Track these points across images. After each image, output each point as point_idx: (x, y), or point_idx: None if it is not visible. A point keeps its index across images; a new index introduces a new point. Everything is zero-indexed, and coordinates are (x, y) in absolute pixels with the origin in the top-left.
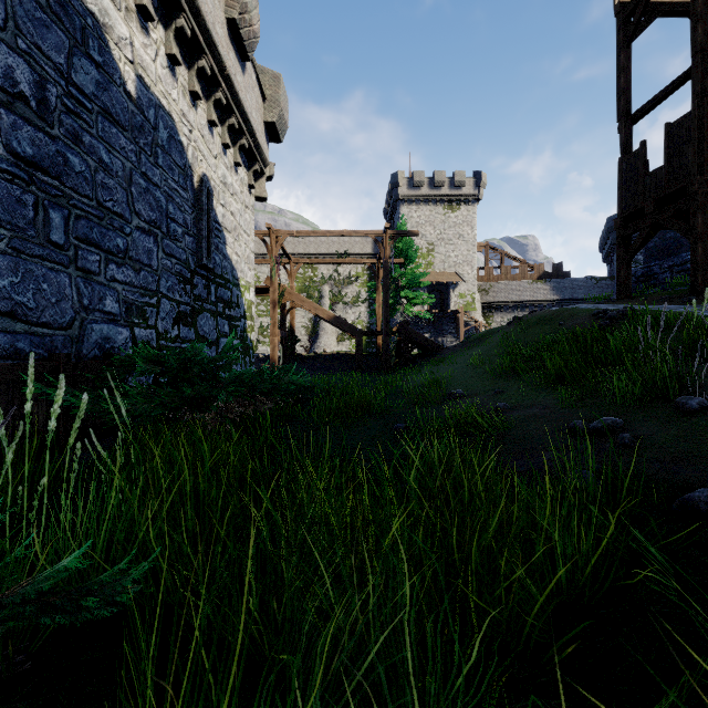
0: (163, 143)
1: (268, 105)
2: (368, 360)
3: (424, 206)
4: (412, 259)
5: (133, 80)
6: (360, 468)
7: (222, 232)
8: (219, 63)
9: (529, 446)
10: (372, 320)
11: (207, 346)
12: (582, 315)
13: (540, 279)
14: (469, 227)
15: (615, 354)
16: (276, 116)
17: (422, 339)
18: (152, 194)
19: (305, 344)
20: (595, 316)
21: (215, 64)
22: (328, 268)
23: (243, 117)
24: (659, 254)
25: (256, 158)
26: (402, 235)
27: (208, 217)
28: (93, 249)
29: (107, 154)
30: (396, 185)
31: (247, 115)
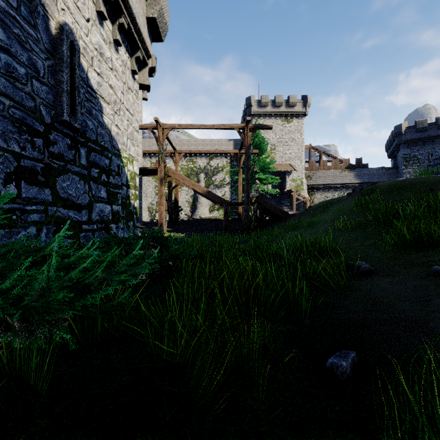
0: None
1: (149, 3)
2: (233, 223)
3: (268, 119)
4: (263, 151)
5: None
6: None
7: (98, 100)
8: None
9: None
10: (233, 197)
11: (73, 210)
12: None
13: (347, 169)
14: (299, 133)
15: None
16: (156, 12)
17: (273, 208)
18: None
19: (188, 213)
20: None
21: None
22: (203, 161)
23: None
24: None
25: (137, 45)
26: (259, 127)
27: (73, 73)
28: None
29: None
30: (249, 105)
31: None
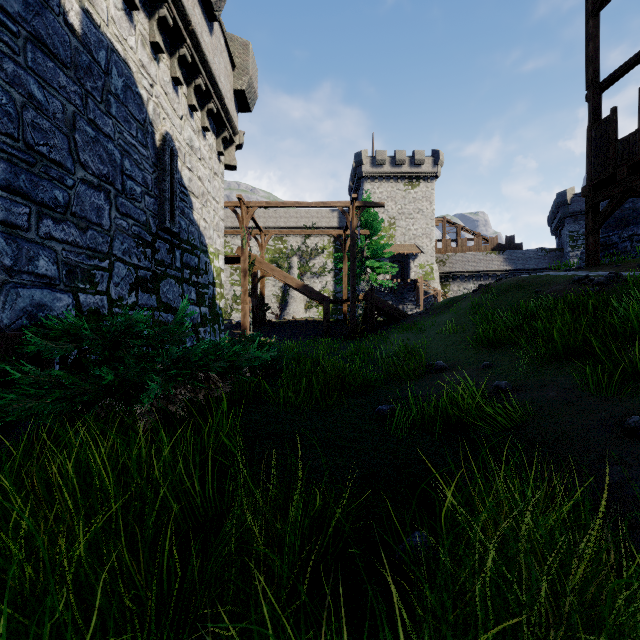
0: (117, 91)
1: (237, 73)
2: (335, 326)
3: (386, 183)
4: (376, 230)
5: (77, 12)
6: (344, 486)
7: (189, 197)
8: (183, 16)
9: (572, 451)
10: (337, 289)
11: (171, 314)
12: (559, 282)
13: (494, 250)
14: (428, 202)
15: (637, 324)
16: (245, 84)
17: (387, 306)
18: (102, 145)
19: (276, 311)
20: (576, 283)
21: (178, 17)
22: (296, 240)
23: (211, 80)
24: (618, 225)
25: (225, 125)
26: (368, 205)
27: (172, 178)
28: (19, 199)
29: (41, 90)
30: (360, 163)
31: (214, 78)
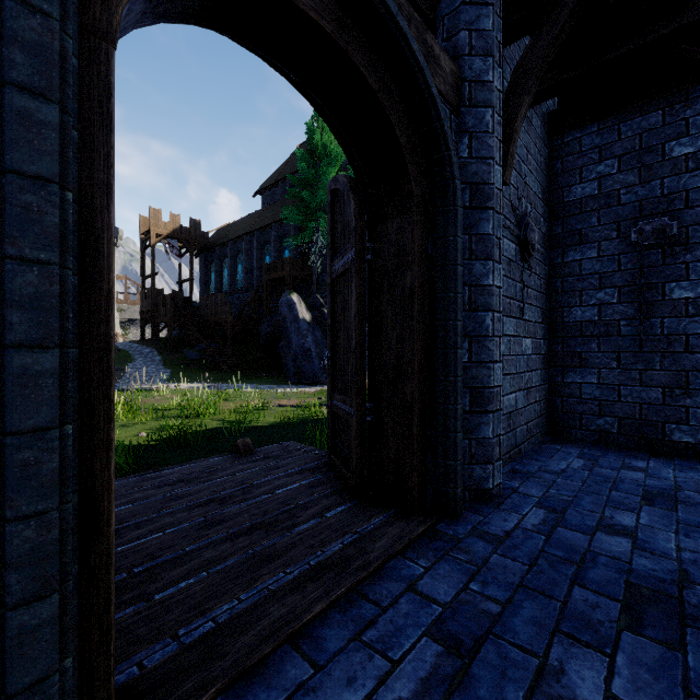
0: None
1: None
2: None
3: None
4: None
5: None
6: None
7: None
8: None
9: None
10: None
11: None
12: None
13: None
14: None
15: None
16: None
17: None
18: None
19: None
20: None
21: None
22: None
23: None
24: None
25: None
26: None
27: None
28: None
29: None
30: None
31: None
